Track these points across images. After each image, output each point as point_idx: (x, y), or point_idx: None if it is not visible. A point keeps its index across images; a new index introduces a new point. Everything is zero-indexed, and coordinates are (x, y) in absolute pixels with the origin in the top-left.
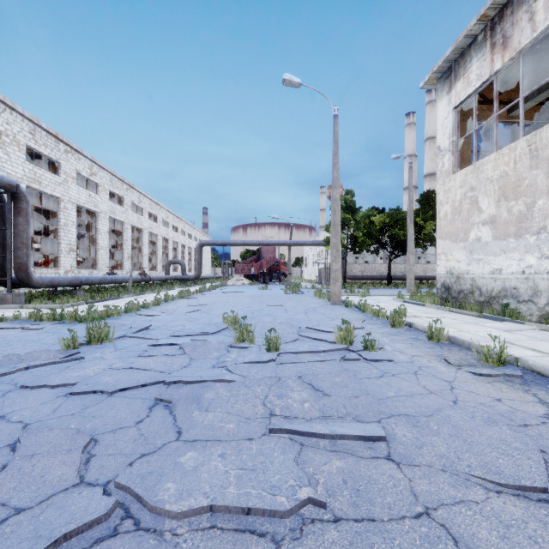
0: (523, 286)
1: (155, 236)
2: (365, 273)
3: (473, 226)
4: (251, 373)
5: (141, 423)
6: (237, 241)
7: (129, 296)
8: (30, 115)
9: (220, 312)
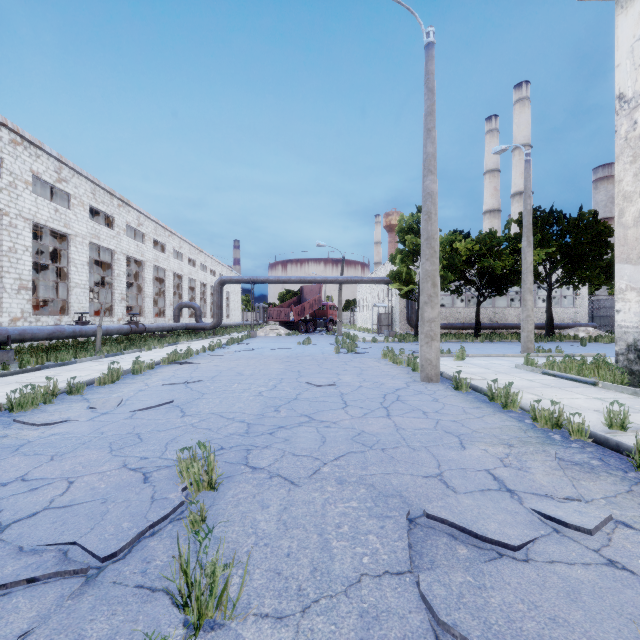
0: None
1: (163, 271)
2: (441, 320)
3: None
4: None
5: None
6: (269, 277)
7: (93, 358)
8: None
9: (211, 408)
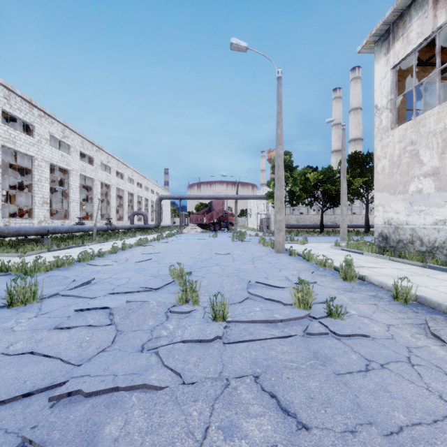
0: None
1: (122, 191)
2: (300, 222)
3: (413, 178)
4: (189, 365)
5: None
6: (191, 195)
7: (93, 243)
8: (4, 82)
9: (171, 261)
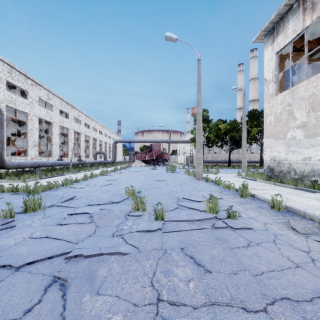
0: None
1: (88, 137)
2: (214, 159)
3: (289, 129)
4: (142, 243)
5: (29, 313)
6: (137, 140)
7: (70, 174)
8: (8, 61)
9: (125, 185)
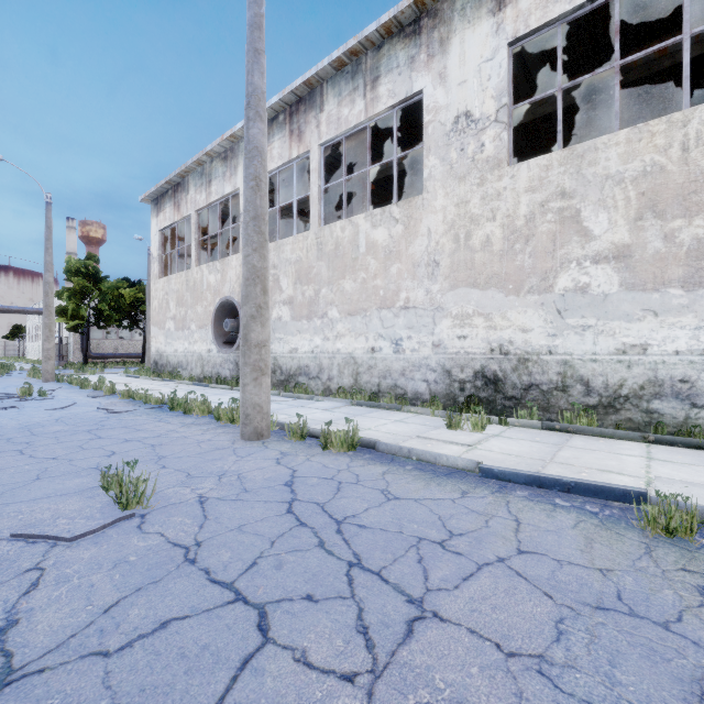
0: (185, 360)
1: None
2: (120, 351)
3: (167, 319)
4: None
5: None
6: None
7: None
8: None
9: None
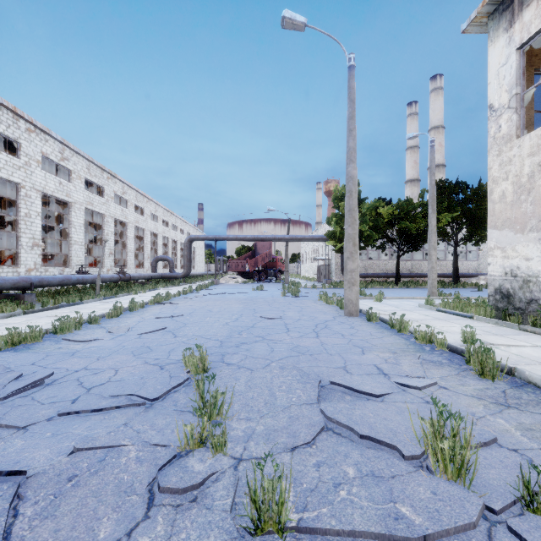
0: None
1: (142, 230)
2: (369, 270)
3: None
4: None
5: None
6: (229, 236)
7: (95, 300)
8: None
9: (193, 332)
